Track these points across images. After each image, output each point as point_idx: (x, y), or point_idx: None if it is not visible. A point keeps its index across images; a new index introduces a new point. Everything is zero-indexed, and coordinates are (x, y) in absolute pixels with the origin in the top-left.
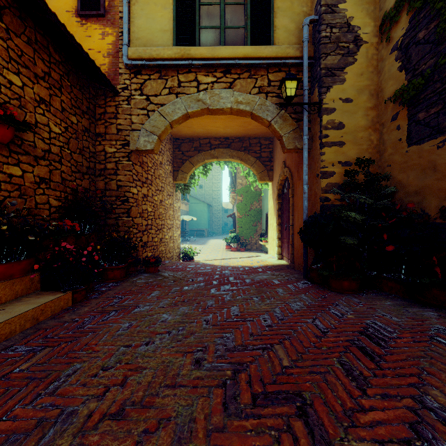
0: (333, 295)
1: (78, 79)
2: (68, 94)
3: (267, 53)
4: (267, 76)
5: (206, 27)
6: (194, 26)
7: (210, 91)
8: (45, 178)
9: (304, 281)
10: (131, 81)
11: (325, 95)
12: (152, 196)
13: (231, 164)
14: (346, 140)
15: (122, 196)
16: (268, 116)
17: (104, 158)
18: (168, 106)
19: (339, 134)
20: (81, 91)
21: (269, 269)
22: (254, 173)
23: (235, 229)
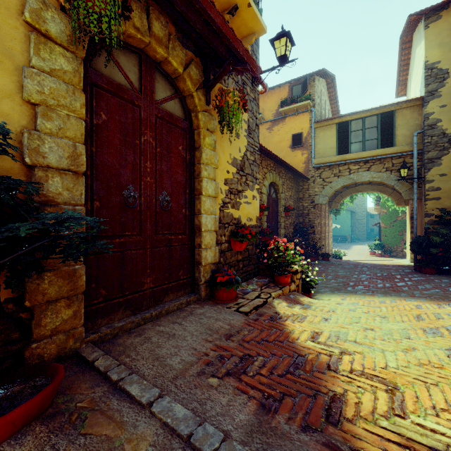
0: (418, 274)
1: (295, 179)
2: (294, 188)
3: (390, 151)
4: (391, 161)
5: (354, 143)
6: (348, 143)
7: (356, 173)
8: (290, 222)
9: (411, 270)
10: (315, 173)
11: (427, 173)
12: (321, 222)
13: (372, 194)
14: (442, 196)
15: (311, 225)
16: (392, 183)
17: (303, 208)
18: (333, 183)
19: (436, 194)
20: (296, 184)
21: (397, 266)
22: (391, 199)
23: (380, 237)
